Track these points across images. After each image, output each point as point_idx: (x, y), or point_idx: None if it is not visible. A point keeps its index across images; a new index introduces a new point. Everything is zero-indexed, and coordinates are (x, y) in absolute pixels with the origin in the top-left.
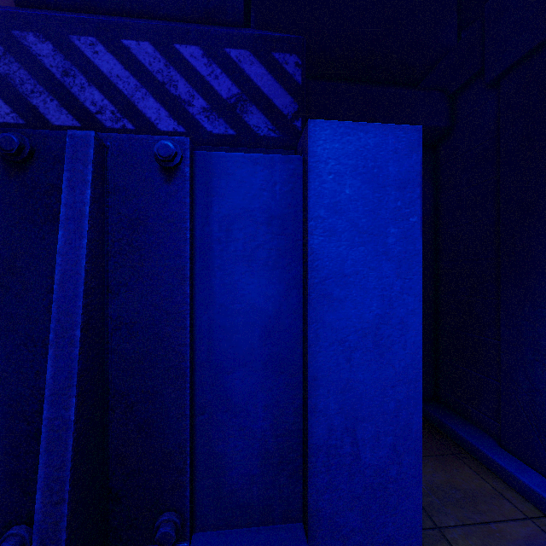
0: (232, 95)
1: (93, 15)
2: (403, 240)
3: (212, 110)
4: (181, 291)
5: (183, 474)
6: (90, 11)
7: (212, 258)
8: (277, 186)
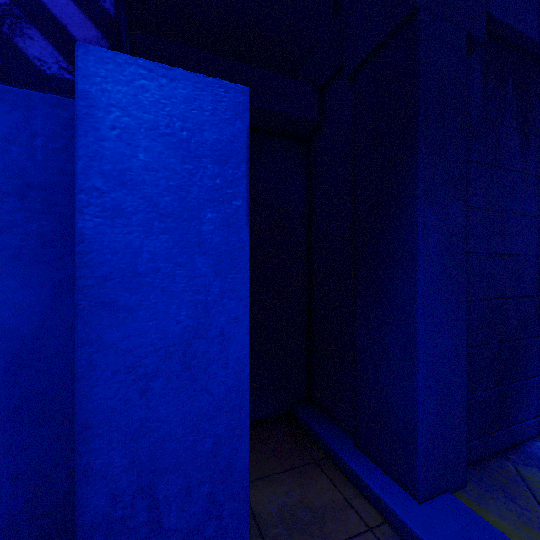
0: None
1: None
2: (224, 228)
3: None
4: None
5: None
6: None
7: None
8: (39, 139)
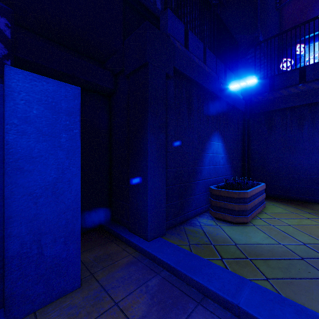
0: None
1: None
2: (70, 140)
3: None
4: None
5: None
6: None
7: None
8: None
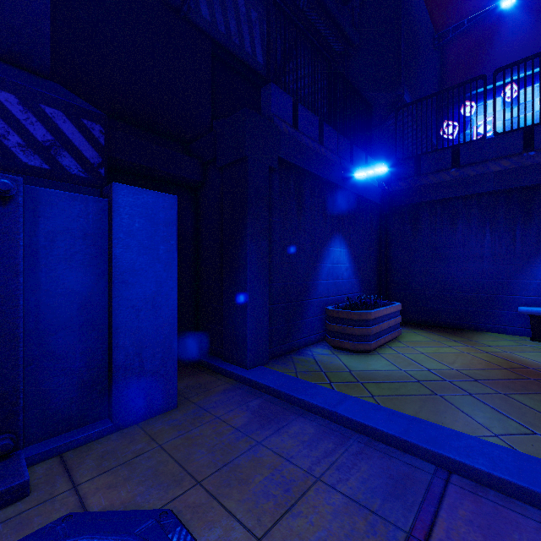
0: (47, 140)
1: None
2: (168, 252)
3: (28, 147)
4: (15, 281)
5: (17, 406)
6: None
7: (39, 259)
8: (91, 215)
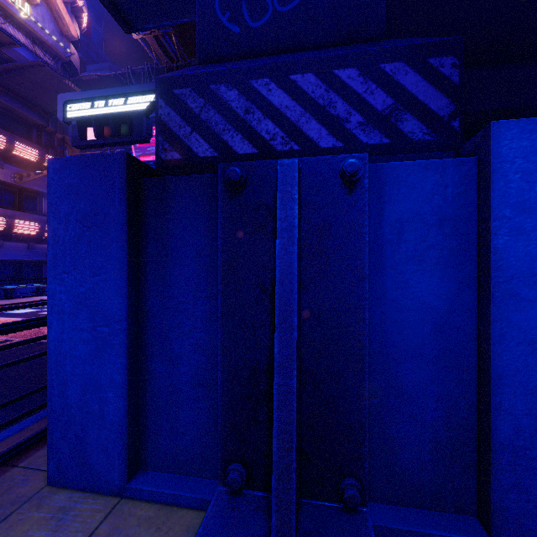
0: (386, 106)
1: (262, 60)
2: None
3: (368, 123)
4: (360, 288)
5: (363, 448)
6: (251, 55)
7: (384, 259)
8: (449, 189)
